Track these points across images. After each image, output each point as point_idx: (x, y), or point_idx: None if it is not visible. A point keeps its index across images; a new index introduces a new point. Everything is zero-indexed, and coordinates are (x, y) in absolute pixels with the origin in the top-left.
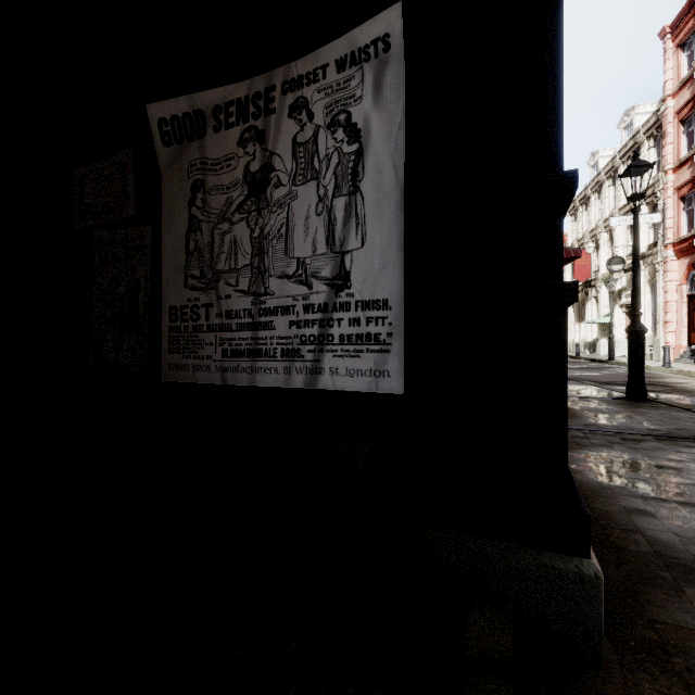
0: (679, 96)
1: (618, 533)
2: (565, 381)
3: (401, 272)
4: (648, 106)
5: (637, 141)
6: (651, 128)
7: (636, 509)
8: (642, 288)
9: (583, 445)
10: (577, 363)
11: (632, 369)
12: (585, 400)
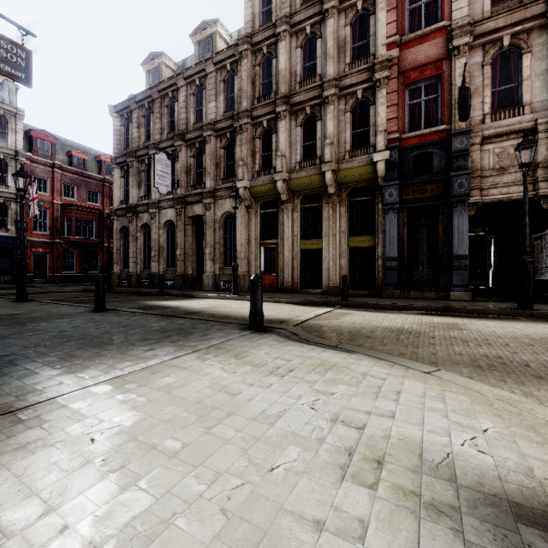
0: None
1: None
2: None
3: None
4: None
5: None
6: None
7: None
8: None
9: None
10: None
11: None
12: None
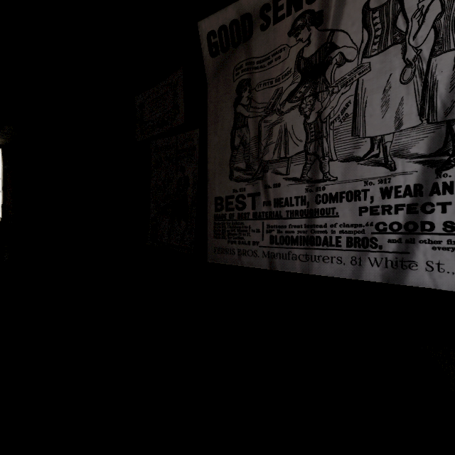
0: None
1: None
2: None
3: None
4: None
5: None
6: None
7: None
8: None
9: None
10: None
11: None
12: None
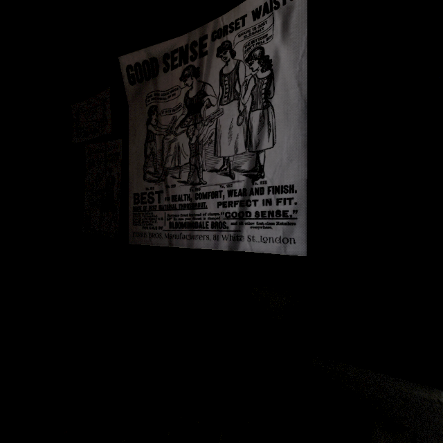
0: None
1: None
2: None
3: (304, 164)
4: None
5: None
6: None
7: None
8: None
9: None
10: None
11: None
12: None
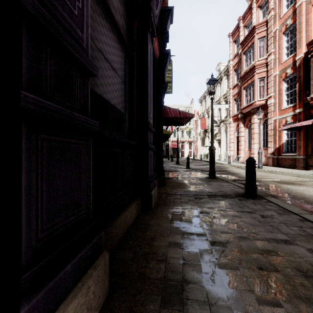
0: (234, 60)
1: (153, 264)
2: (20, 183)
3: None
4: (225, 63)
5: (221, 76)
6: (225, 71)
7: (175, 243)
8: (223, 133)
9: (176, 203)
10: (200, 162)
11: (210, 165)
12: (193, 179)
